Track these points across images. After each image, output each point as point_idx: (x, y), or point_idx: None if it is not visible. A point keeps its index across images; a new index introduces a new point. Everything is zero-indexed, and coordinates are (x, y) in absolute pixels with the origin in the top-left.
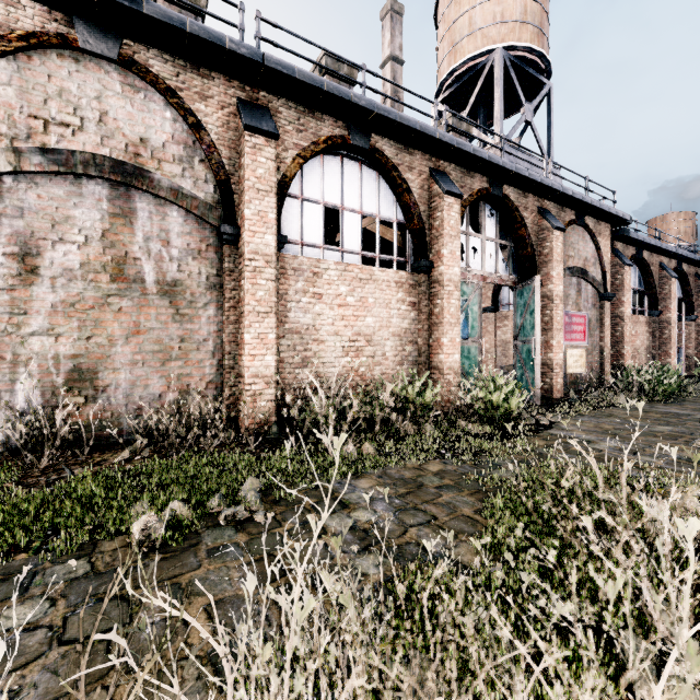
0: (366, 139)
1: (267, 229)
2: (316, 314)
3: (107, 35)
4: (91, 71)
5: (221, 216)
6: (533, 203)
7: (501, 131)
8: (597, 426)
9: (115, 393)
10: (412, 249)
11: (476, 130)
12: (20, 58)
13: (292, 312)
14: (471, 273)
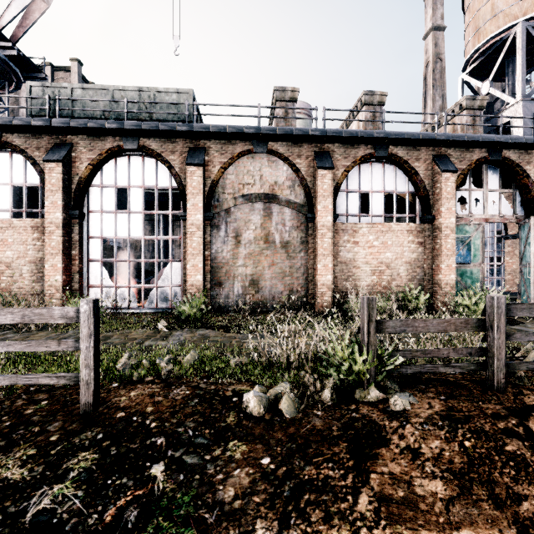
0: (386, 151)
1: (328, 214)
2: (355, 252)
3: (263, 144)
4: (257, 160)
5: (307, 209)
6: None
7: (522, 90)
8: None
9: (265, 290)
10: (420, 208)
11: (498, 93)
12: (236, 163)
13: (341, 252)
14: (473, 218)
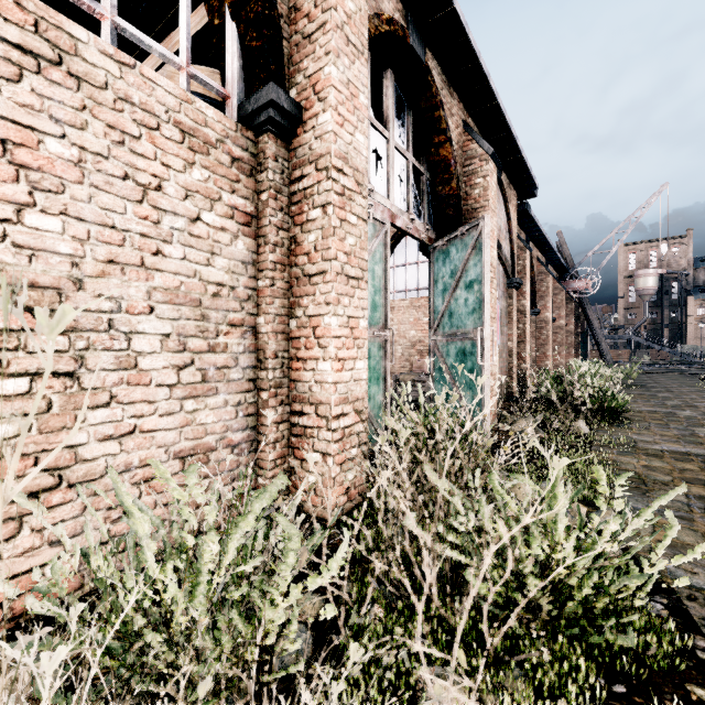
0: None
1: None
2: None
3: None
4: None
5: None
6: (458, 112)
7: None
8: None
9: None
10: (243, 67)
11: None
12: None
13: None
14: (373, 199)
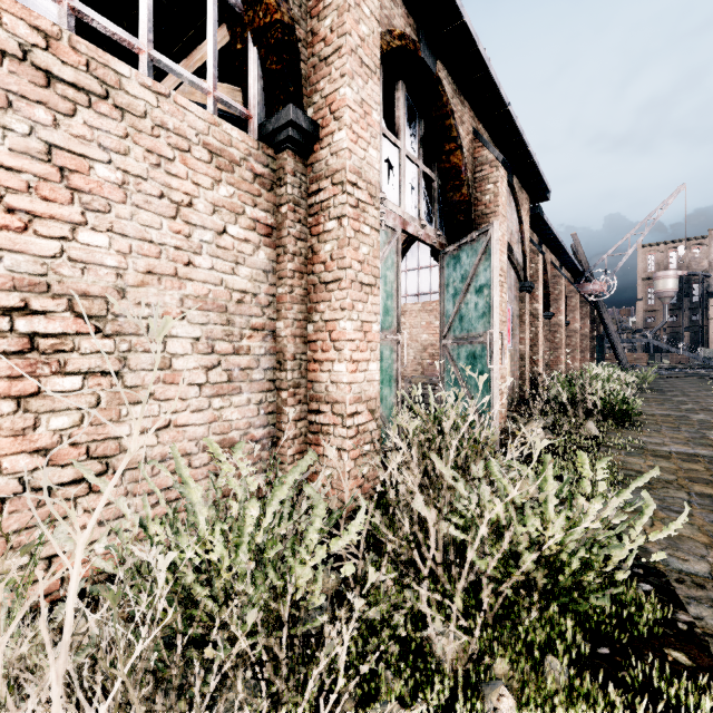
0: None
1: None
2: None
3: None
4: None
5: None
6: (469, 119)
7: None
8: (712, 535)
9: None
10: (264, 89)
11: None
12: None
13: None
14: (385, 207)
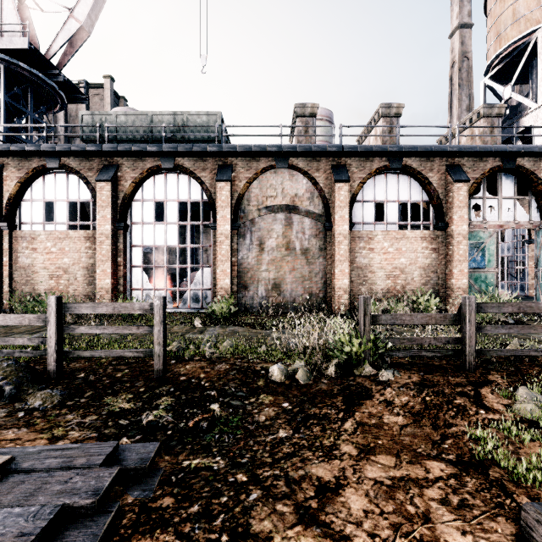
0: (400, 163)
1: (344, 223)
2: (370, 258)
3: (284, 160)
4: (279, 174)
5: (325, 218)
6: None
7: None
8: None
9: (286, 293)
10: (434, 216)
11: (520, 97)
12: (260, 178)
13: (357, 258)
14: (488, 224)
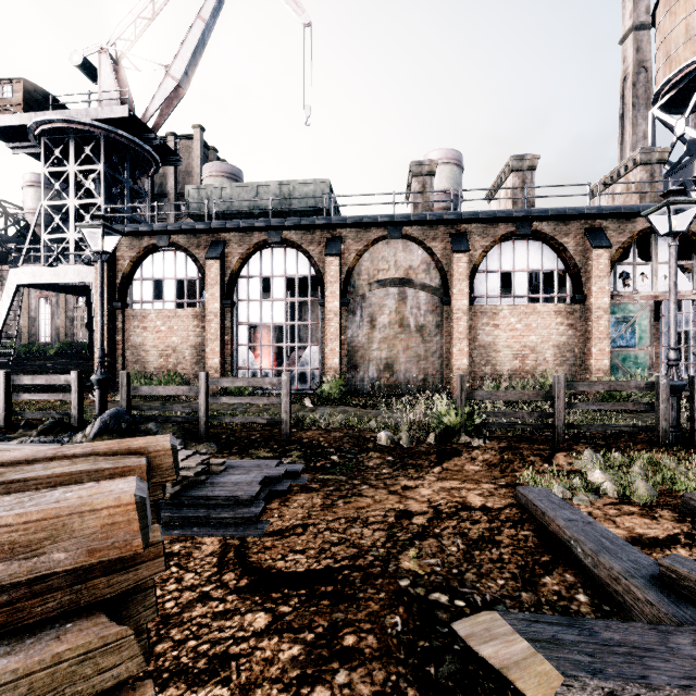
0: (529, 228)
1: (464, 297)
2: (495, 336)
3: (397, 229)
4: (392, 245)
5: (442, 292)
6: None
7: None
8: None
9: (399, 374)
10: (571, 287)
11: (695, 133)
12: (371, 250)
13: (480, 335)
14: (639, 295)
